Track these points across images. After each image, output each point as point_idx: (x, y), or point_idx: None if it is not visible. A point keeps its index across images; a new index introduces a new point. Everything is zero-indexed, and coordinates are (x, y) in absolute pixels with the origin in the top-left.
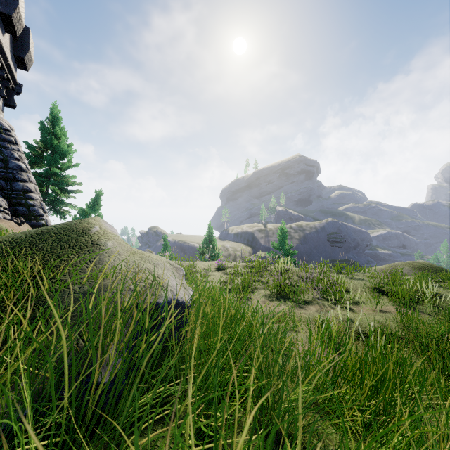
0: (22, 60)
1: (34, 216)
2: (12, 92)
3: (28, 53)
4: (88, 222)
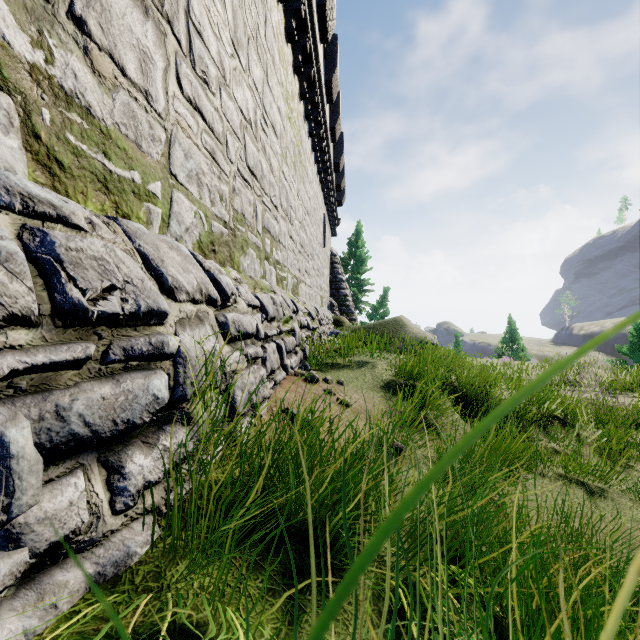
0: (340, 202)
1: (349, 313)
2: (335, 226)
3: (344, 196)
4: (401, 318)
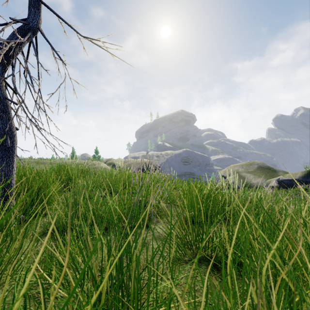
0: None
1: None
2: None
3: None
4: None
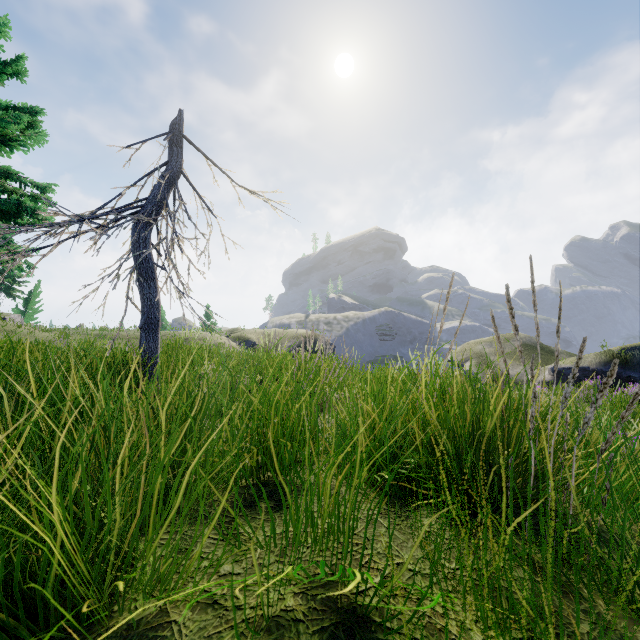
0: None
1: None
2: None
3: None
4: None
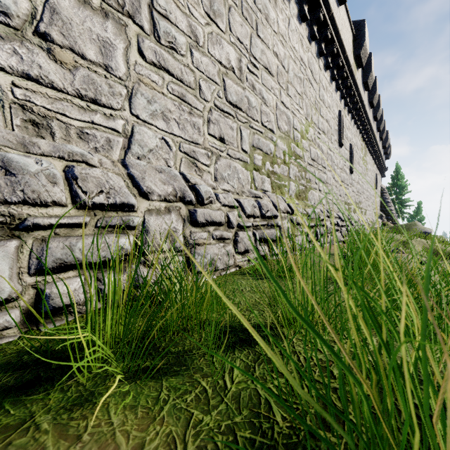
0: (387, 158)
1: (393, 220)
2: (384, 172)
3: (390, 154)
4: (415, 222)
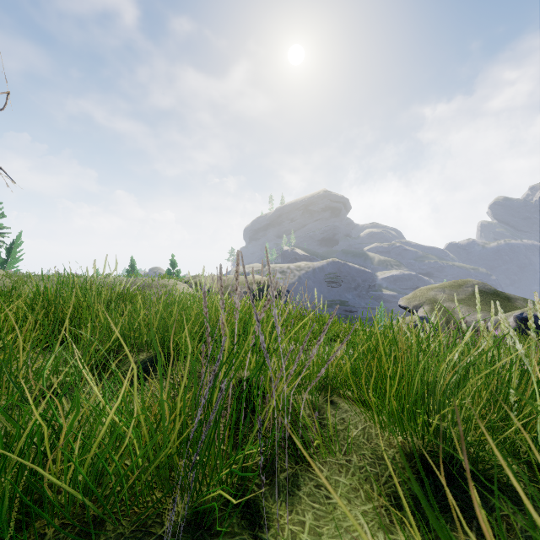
0: None
1: None
2: None
3: None
4: None
